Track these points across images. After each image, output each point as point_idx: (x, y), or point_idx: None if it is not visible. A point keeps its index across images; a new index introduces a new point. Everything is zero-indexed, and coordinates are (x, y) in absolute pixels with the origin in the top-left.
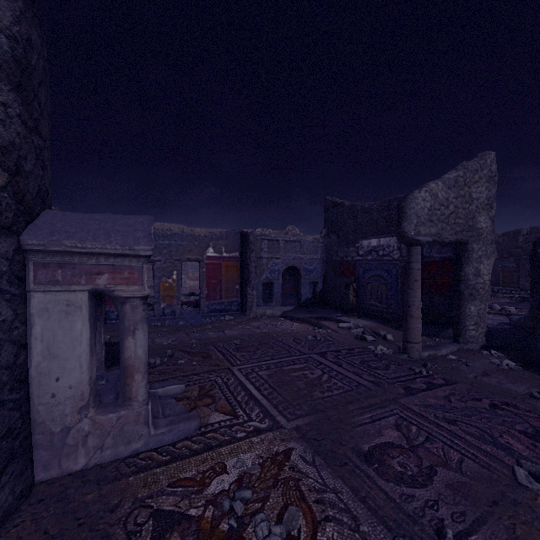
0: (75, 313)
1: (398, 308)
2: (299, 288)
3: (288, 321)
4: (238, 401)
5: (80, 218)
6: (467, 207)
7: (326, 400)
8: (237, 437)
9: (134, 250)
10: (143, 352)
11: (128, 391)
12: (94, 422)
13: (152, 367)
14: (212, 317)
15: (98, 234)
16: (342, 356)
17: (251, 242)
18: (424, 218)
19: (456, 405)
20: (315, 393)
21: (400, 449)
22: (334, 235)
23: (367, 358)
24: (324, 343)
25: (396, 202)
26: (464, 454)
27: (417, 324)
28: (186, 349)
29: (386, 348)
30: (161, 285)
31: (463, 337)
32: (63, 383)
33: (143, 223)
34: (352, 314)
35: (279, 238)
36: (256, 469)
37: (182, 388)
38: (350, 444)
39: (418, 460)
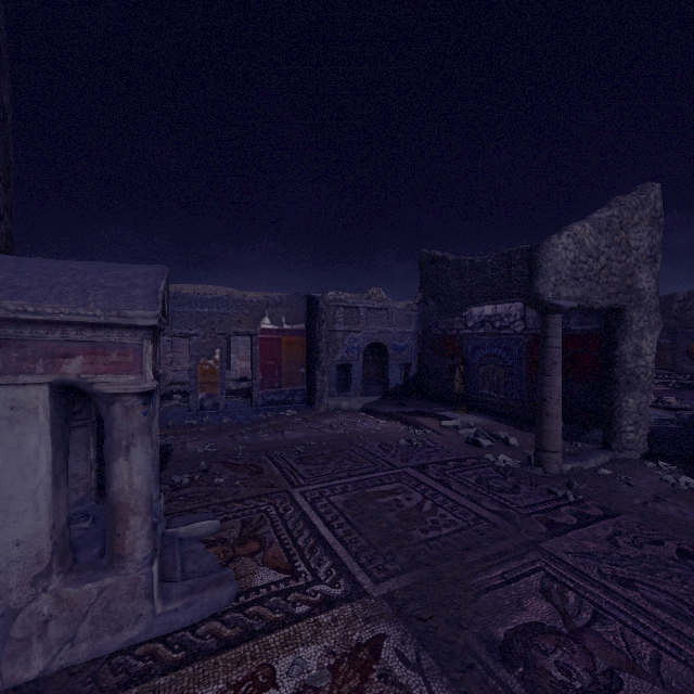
0: (26, 421)
1: (522, 400)
2: (385, 371)
3: (372, 417)
4: (299, 546)
5: (44, 266)
6: (624, 259)
7: (431, 544)
8: (295, 614)
9: (126, 317)
10: (144, 481)
11: (118, 544)
12: (58, 598)
13: (176, 489)
14: (267, 412)
15: (67, 291)
16: (449, 471)
17: (322, 310)
18: (566, 274)
19: (627, 552)
20: (414, 533)
21: (555, 636)
22: (433, 301)
23: (485, 473)
24: (423, 451)
25: (519, 254)
26: (659, 645)
27: (556, 425)
28: (229, 460)
29: (510, 459)
30: (199, 368)
31: (618, 441)
32: (5, 537)
33: (148, 275)
34: (458, 407)
35: (359, 304)
36: (324, 679)
37: (216, 525)
38: (475, 626)
39: (588, 658)
